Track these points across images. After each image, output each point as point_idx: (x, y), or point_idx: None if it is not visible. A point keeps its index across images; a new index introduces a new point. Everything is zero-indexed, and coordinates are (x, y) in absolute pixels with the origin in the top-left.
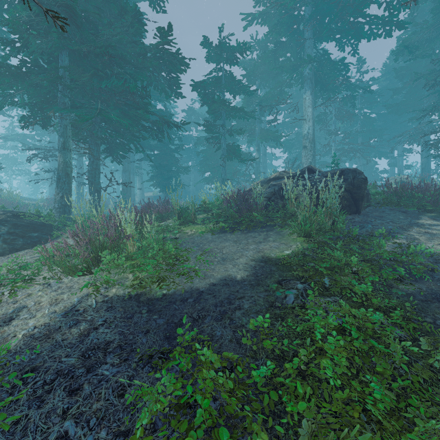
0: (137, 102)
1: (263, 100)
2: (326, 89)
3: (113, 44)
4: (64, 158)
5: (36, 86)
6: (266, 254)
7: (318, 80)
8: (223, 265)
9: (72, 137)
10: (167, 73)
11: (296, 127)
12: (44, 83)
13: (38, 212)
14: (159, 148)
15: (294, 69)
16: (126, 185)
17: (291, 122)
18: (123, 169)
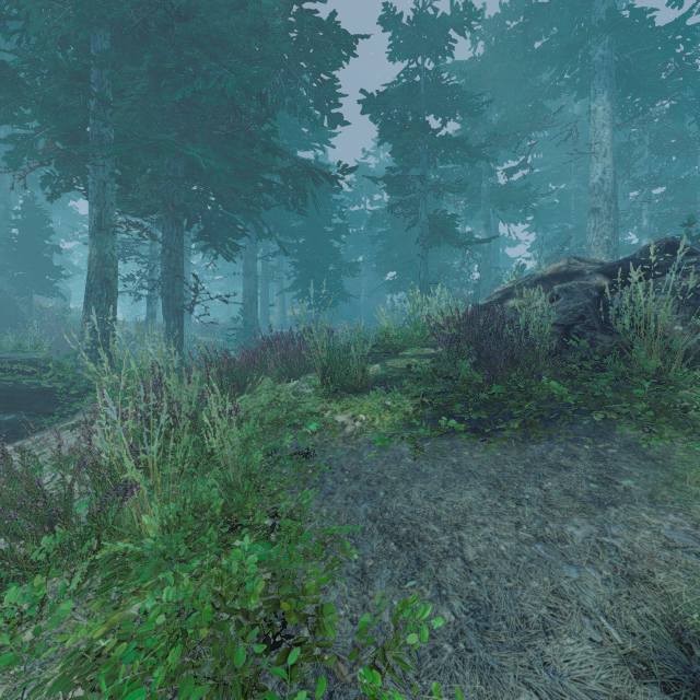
0: (252, 132)
1: (499, 128)
2: (640, 88)
3: (201, 15)
4: (100, 248)
5: (57, 112)
6: (682, 613)
7: (622, 72)
8: (492, 693)
9: (128, 210)
10: (312, 76)
11: (558, 181)
12: (69, 103)
13: (49, 360)
14: (307, 232)
15: (568, 54)
16: (226, 301)
17: (548, 173)
18: (245, 271)
